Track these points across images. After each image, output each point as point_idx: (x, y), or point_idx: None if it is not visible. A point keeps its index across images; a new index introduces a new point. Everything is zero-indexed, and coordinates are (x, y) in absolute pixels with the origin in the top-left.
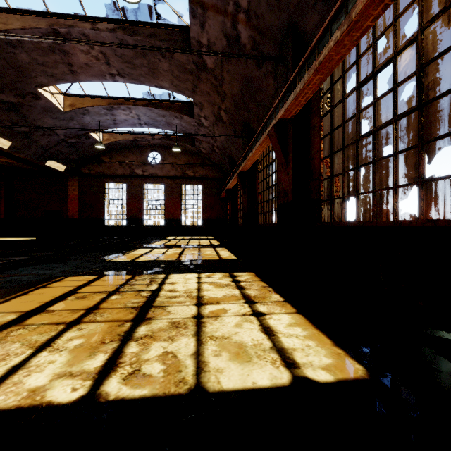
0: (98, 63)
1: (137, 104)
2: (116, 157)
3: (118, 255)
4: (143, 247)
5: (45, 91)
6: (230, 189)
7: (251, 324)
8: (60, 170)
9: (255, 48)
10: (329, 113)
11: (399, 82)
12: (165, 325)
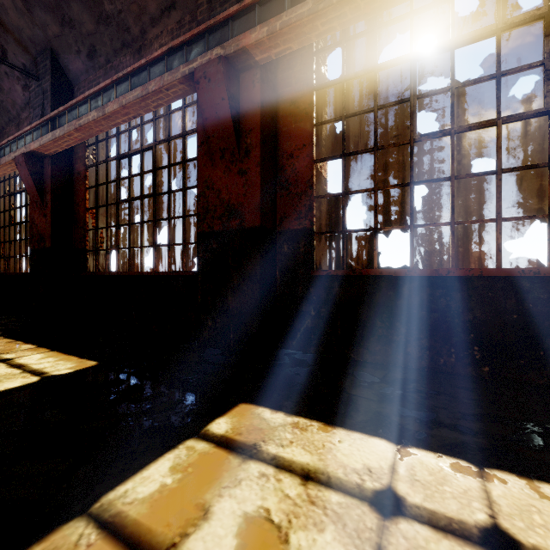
0: None
1: None
2: None
3: None
4: None
5: None
6: None
7: None
8: None
9: None
10: (95, 167)
11: (144, 172)
12: None
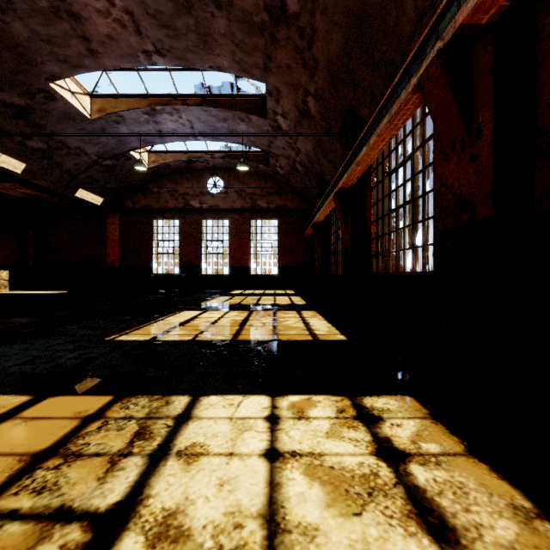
0: (124, 32)
1: (188, 103)
2: (167, 185)
3: (138, 325)
4: (189, 309)
5: (62, 88)
6: (320, 223)
7: None
8: (96, 204)
9: None
10: None
11: None
12: None
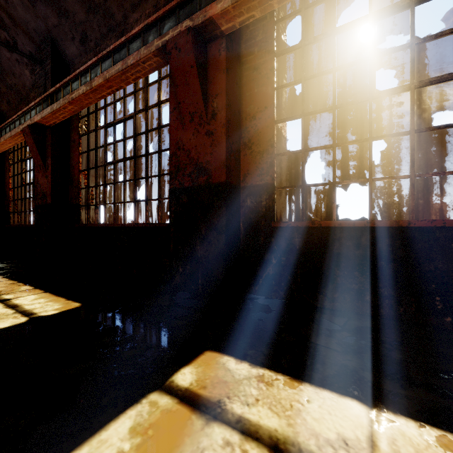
0: None
1: None
2: None
3: None
4: None
5: None
6: None
7: None
8: None
9: (4, 28)
10: (87, 135)
11: (126, 138)
12: None
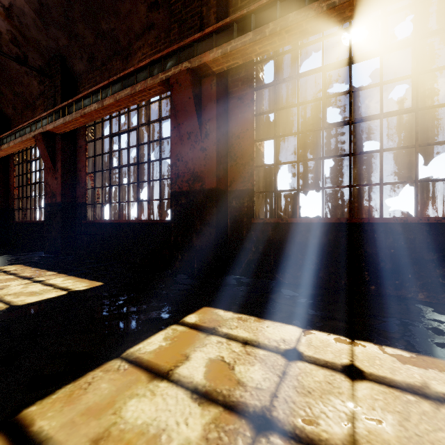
0: None
1: None
2: None
3: None
4: None
5: None
6: None
7: (35, 285)
8: None
9: (16, 44)
10: (93, 142)
11: (130, 146)
12: None
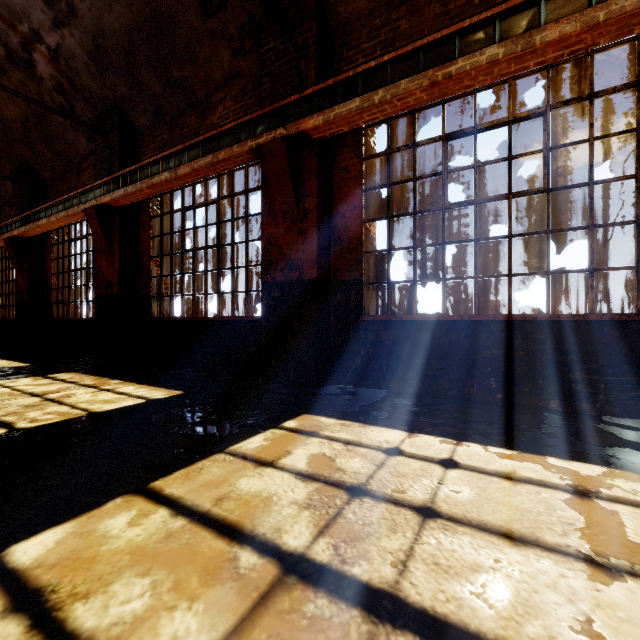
0: None
1: None
2: None
3: None
4: None
5: None
6: None
7: (105, 394)
8: None
9: (61, 93)
10: (159, 217)
11: (209, 224)
12: (20, 408)
